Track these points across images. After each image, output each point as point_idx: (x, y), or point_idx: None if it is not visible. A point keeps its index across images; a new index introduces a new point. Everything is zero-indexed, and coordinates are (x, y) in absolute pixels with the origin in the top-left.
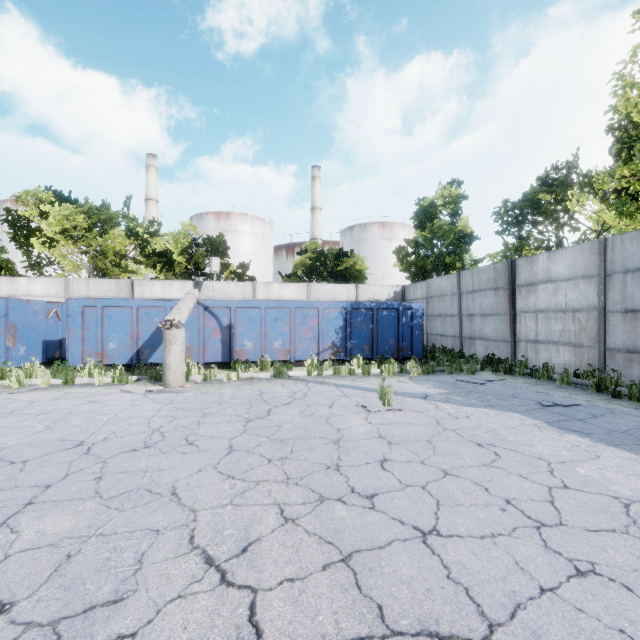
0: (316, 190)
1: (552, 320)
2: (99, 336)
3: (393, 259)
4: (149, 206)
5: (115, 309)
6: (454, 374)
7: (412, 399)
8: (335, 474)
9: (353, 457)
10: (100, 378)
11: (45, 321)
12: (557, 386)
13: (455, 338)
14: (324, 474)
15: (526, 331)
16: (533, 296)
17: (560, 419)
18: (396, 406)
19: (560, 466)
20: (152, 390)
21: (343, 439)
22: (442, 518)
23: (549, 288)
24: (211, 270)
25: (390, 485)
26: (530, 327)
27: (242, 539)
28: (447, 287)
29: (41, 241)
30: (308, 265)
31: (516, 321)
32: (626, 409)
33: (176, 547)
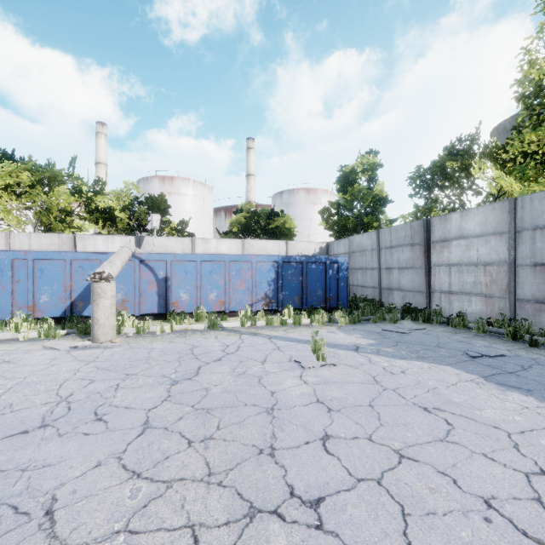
0: (251, 159)
1: (465, 273)
2: (30, 289)
3: (317, 220)
4: (99, 169)
5: (47, 262)
6: (378, 323)
7: (344, 351)
8: (269, 463)
9: (290, 433)
10: (25, 333)
11: None
12: (474, 334)
13: (375, 289)
14: (255, 464)
15: (440, 283)
16: (447, 251)
17: (494, 372)
18: (330, 361)
19: (522, 438)
20: (77, 346)
21: (277, 406)
22: (415, 543)
23: (462, 244)
24: (151, 226)
25: (338, 480)
26: (444, 279)
27: None
28: (367, 243)
29: None
30: (243, 223)
31: (431, 274)
32: None
33: None
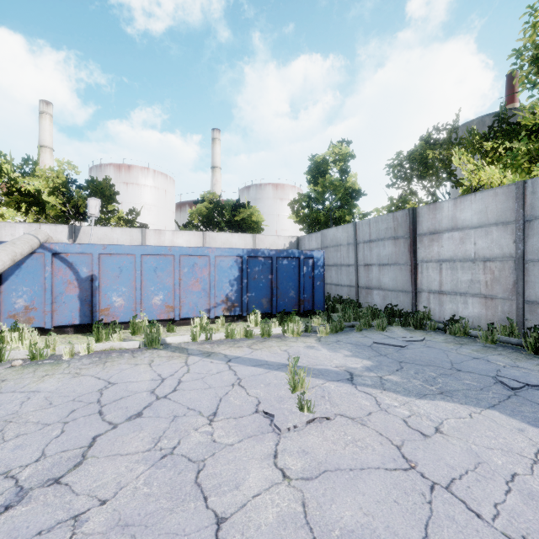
0: (216, 151)
1: (459, 270)
2: None
3: (285, 216)
4: (42, 153)
5: None
6: (364, 331)
7: (335, 385)
8: None
9: None
10: None
11: None
12: (483, 346)
13: (351, 288)
14: None
15: (429, 281)
16: (437, 245)
17: None
18: (320, 409)
19: None
20: None
21: None
22: None
23: (455, 236)
24: (88, 213)
25: None
26: (433, 277)
27: None
28: (343, 237)
29: None
30: (204, 214)
31: (417, 271)
32: None
33: None
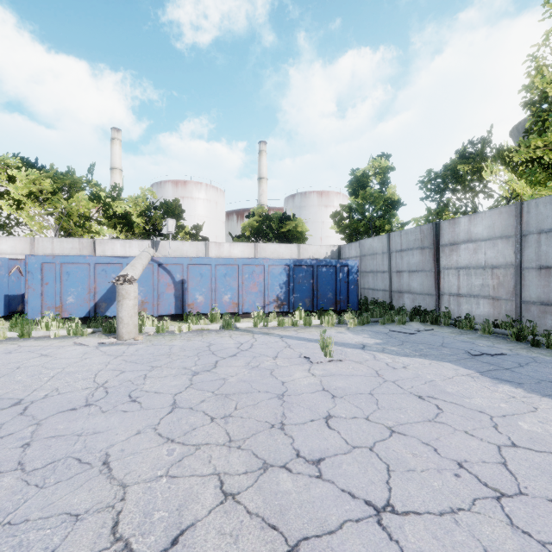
0: (263, 162)
1: (473, 276)
2: (58, 291)
3: (329, 223)
4: (114, 174)
5: (73, 265)
6: (386, 324)
7: (351, 349)
8: (279, 434)
9: (297, 413)
10: (56, 331)
11: (7, 277)
12: (480, 335)
13: (385, 292)
14: (268, 434)
15: (449, 286)
16: (455, 254)
17: (490, 368)
18: (337, 357)
19: (502, 420)
20: (104, 343)
21: (287, 393)
22: (395, 488)
23: (470, 247)
24: (167, 230)
25: (337, 447)
26: (453, 282)
27: (173, 525)
28: (378, 247)
29: (9, 203)
30: (255, 227)
31: (440, 277)
32: (547, 357)
33: (94, 539)
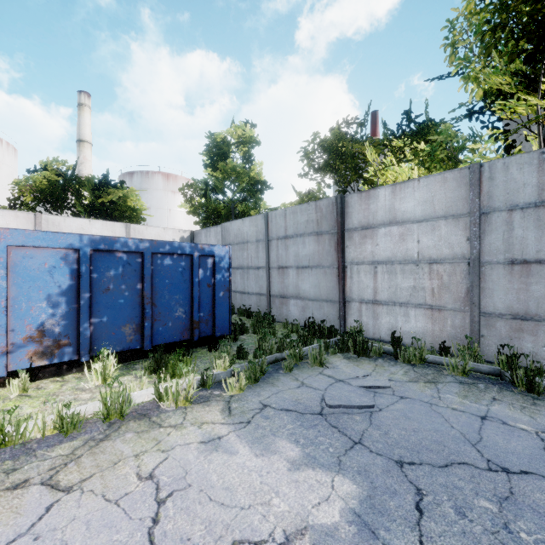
0: (84, 120)
1: (399, 274)
2: None
3: (178, 212)
4: None
5: None
6: (295, 370)
7: None
8: None
9: None
10: None
11: None
12: (459, 382)
13: (261, 296)
14: None
15: (360, 288)
16: (371, 243)
17: None
18: None
19: None
20: None
21: None
22: None
23: (394, 232)
24: None
25: None
26: (366, 283)
27: None
28: (251, 232)
29: None
30: (44, 188)
31: (346, 275)
32: None
33: None
